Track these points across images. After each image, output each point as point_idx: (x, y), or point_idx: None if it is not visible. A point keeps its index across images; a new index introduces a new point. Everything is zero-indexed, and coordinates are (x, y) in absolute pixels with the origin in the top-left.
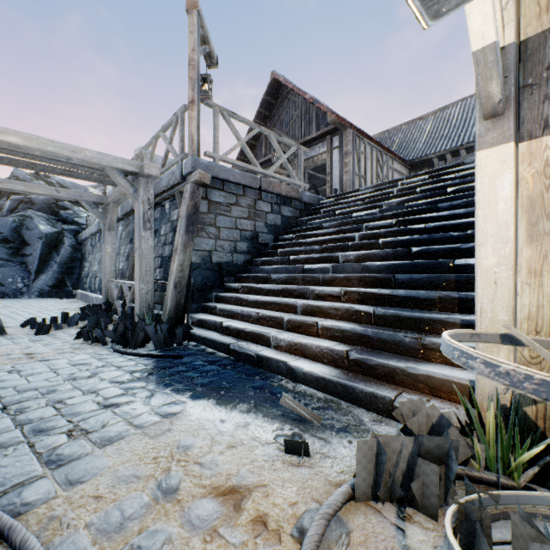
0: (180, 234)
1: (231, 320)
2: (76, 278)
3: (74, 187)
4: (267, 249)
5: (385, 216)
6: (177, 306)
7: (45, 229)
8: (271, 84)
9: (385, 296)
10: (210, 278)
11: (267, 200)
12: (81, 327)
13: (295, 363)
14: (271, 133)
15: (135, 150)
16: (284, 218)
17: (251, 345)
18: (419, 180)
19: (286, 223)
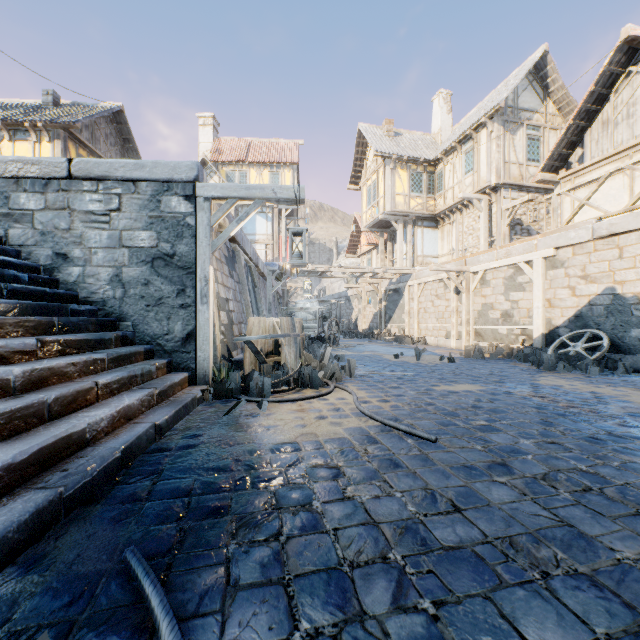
0: None
1: None
2: None
3: None
4: None
5: None
6: None
7: None
8: None
9: (84, 342)
10: None
11: None
12: None
13: (154, 420)
14: None
15: None
16: None
17: (77, 463)
18: None
19: None
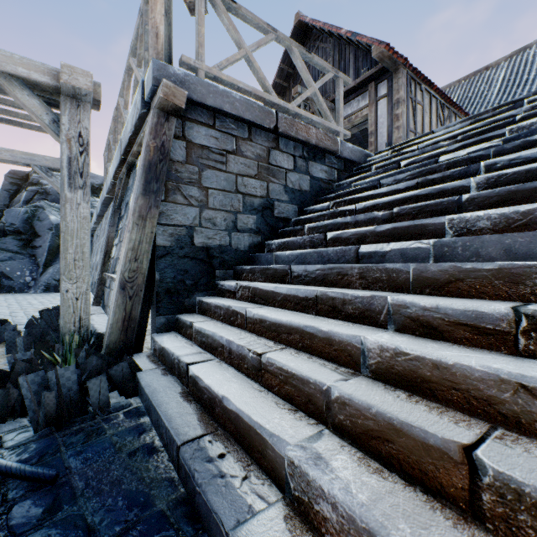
0: (134, 195)
1: (210, 357)
2: None
3: (91, 178)
4: (288, 227)
5: (532, 143)
6: (126, 321)
7: (56, 219)
8: (296, 31)
9: None
10: (190, 273)
11: (288, 151)
12: None
13: None
14: (293, 45)
15: None
16: (314, 181)
17: (229, 467)
18: None
19: (317, 189)
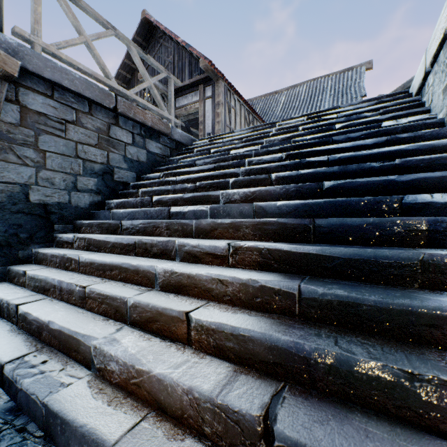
0: None
1: (43, 297)
2: None
3: None
4: (127, 190)
5: (270, 152)
6: None
7: None
8: (143, 24)
9: (309, 258)
10: (24, 227)
11: (127, 128)
12: None
13: None
14: (131, 44)
15: None
16: (151, 155)
17: (50, 366)
18: (298, 121)
19: (153, 161)
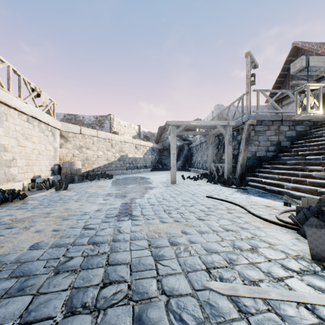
0: (242, 145)
1: (266, 179)
2: (189, 163)
3: None
4: (286, 149)
5: None
6: (241, 173)
7: (178, 144)
8: (292, 50)
9: None
10: (255, 163)
11: (286, 125)
12: (208, 179)
13: (293, 192)
14: (288, 91)
15: (214, 106)
16: (297, 132)
17: (275, 188)
18: None
19: (299, 134)
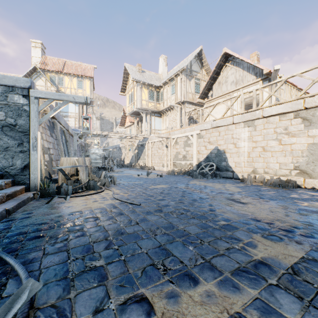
0: None
1: None
2: None
3: None
4: None
5: None
6: None
7: None
8: None
9: None
10: None
11: None
12: None
13: (5, 207)
14: None
15: None
16: None
17: None
18: None
19: None
